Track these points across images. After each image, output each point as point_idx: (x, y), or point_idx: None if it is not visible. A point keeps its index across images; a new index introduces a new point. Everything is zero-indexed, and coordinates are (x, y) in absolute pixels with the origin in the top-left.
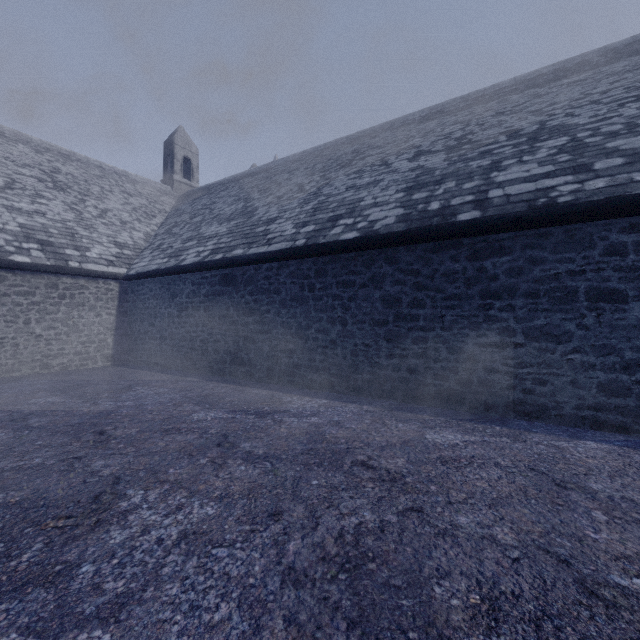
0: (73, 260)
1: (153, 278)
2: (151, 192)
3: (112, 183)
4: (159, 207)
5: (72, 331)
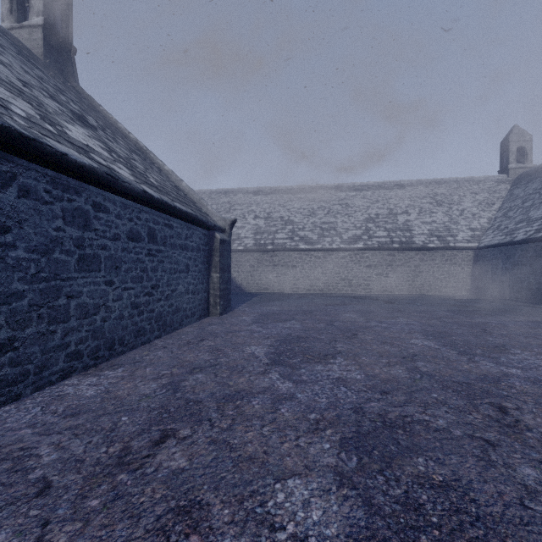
0: (450, 243)
1: (494, 248)
2: (490, 185)
3: (464, 190)
4: (496, 195)
5: (450, 276)
